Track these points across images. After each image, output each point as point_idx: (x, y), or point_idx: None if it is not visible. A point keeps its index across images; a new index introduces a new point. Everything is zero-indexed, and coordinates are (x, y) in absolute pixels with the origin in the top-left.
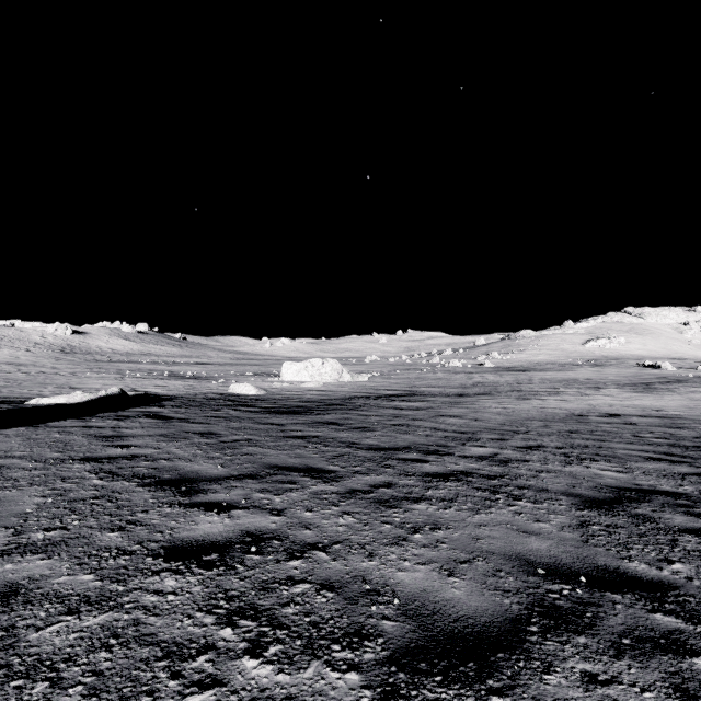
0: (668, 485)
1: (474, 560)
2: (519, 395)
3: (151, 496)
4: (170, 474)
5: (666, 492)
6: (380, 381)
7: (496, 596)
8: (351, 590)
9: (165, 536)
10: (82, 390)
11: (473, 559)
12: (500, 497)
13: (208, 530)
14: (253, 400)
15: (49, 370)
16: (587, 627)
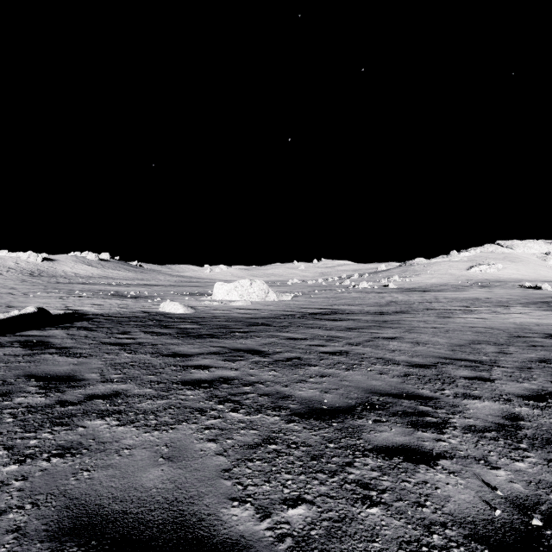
0: None
1: None
2: (437, 314)
3: None
4: None
5: None
6: (302, 300)
7: None
8: None
9: None
10: (15, 309)
11: None
12: None
13: None
14: (177, 319)
15: (5, 290)
16: None
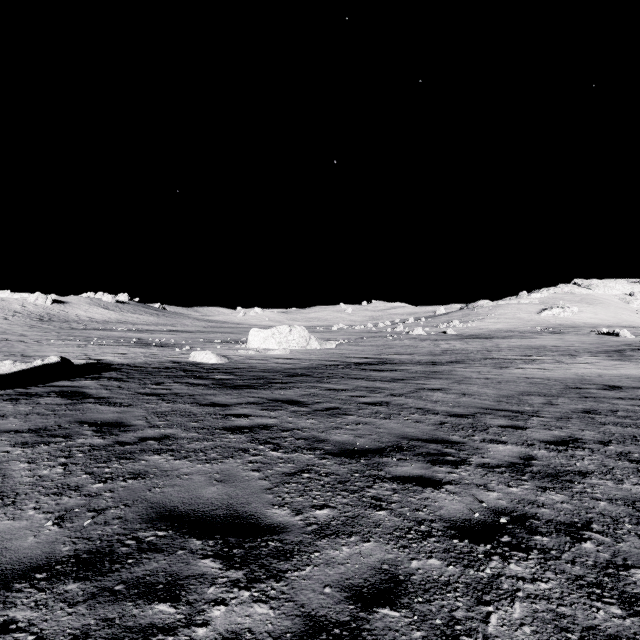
0: None
1: None
2: (495, 364)
3: None
4: None
5: None
6: (348, 348)
7: None
8: None
9: None
10: (32, 358)
11: None
12: None
13: None
14: (210, 369)
15: (15, 338)
16: None
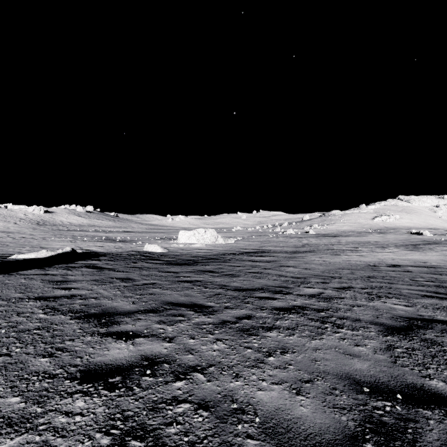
0: (442, 316)
1: (315, 379)
2: (333, 252)
3: (79, 327)
4: (95, 310)
5: (441, 321)
6: (242, 243)
7: (335, 413)
8: (221, 409)
9: (83, 360)
10: (48, 249)
11: (314, 378)
12: (327, 326)
13: (116, 355)
14: (159, 255)
15: (28, 236)
16: (411, 443)
